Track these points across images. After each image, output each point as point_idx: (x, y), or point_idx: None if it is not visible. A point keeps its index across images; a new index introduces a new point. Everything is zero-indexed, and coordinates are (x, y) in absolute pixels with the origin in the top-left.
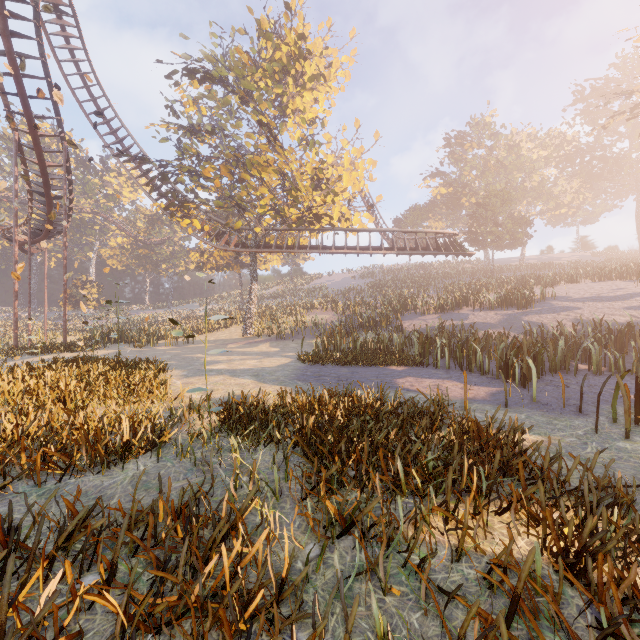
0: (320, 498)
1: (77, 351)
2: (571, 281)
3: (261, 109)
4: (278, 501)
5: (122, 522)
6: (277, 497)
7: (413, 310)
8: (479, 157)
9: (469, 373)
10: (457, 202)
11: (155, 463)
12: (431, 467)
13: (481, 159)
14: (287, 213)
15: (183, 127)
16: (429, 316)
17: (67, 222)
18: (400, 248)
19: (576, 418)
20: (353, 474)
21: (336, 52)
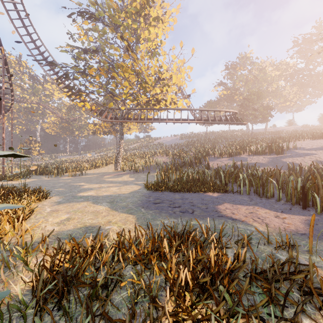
0: None
1: (8, 180)
2: (298, 139)
3: (124, 37)
4: None
5: None
6: None
7: (212, 155)
8: (243, 75)
9: (267, 199)
10: (232, 98)
11: None
12: None
13: (245, 75)
14: (140, 98)
15: (79, 48)
16: (223, 159)
17: (11, 104)
18: (205, 120)
19: None
20: None
21: (168, 5)
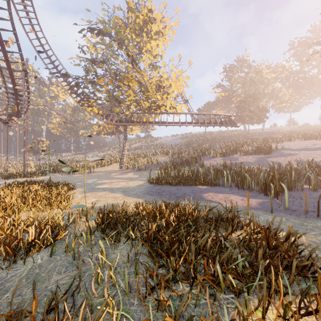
0: (160, 302)
1: (30, 177)
2: (290, 140)
3: (129, 49)
4: (128, 297)
5: (3, 320)
6: (127, 294)
7: (208, 155)
8: (241, 77)
9: (243, 190)
10: (230, 100)
11: (49, 256)
12: (240, 267)
13: (242, 78)
14: (142, 104)
15: (88, 59)
16: (217, 158)
17: (27, 109)
18: (202, 123)
19: (317, 221)
20: (183, 268)
21: (168, 20)
